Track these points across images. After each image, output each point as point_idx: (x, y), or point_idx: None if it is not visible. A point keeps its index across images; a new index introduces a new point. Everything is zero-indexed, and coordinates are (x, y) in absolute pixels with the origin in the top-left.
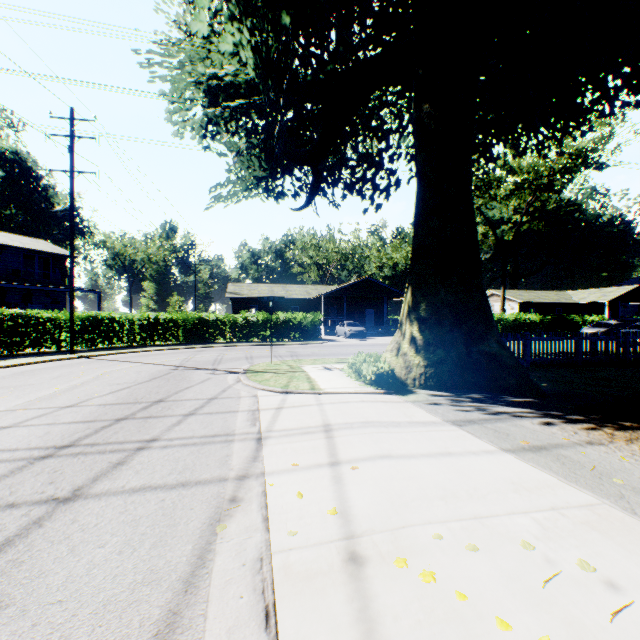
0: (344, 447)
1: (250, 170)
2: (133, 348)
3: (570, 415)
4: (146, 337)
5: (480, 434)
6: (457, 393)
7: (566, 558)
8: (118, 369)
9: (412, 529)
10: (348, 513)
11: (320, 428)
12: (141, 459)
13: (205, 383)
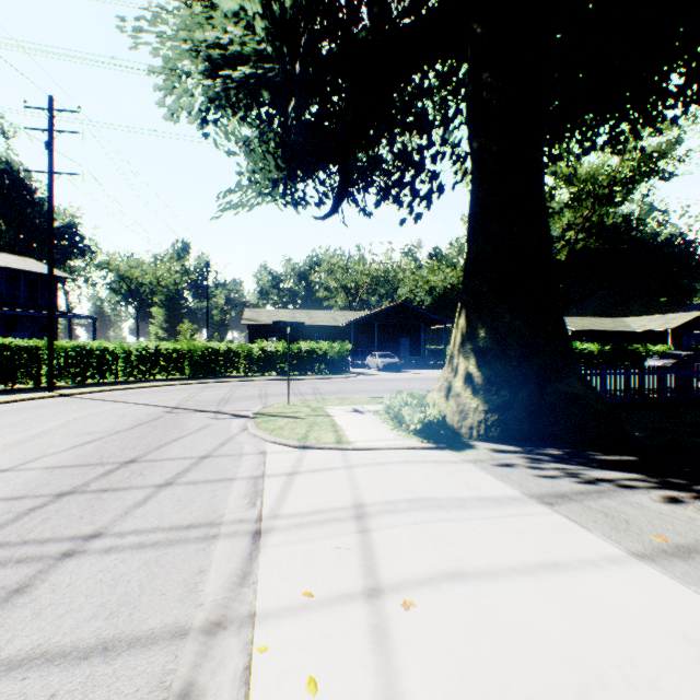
0: (387, 553)
1: (265, 171)
2: (128, 384)
3: (698, 484)
4: (145, 370)
5: (586, 521)
6: (529, 447)
7: None
8: (98, 412)
9: None
10: None
11: (349, 512)
12: (58, 580)
13: (201, 432)
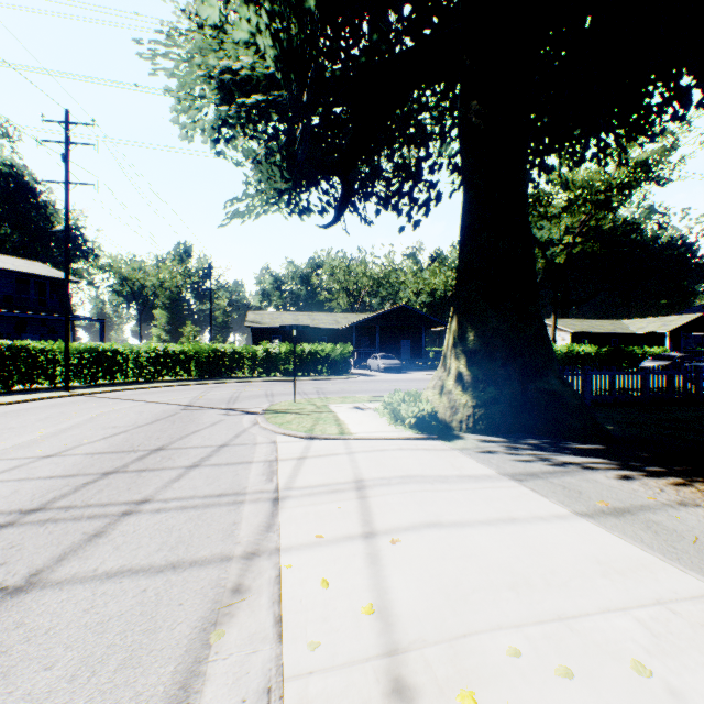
0: (381, 511)
1: (271, 181)
2: (138, 384)
3: (650, 466)
4: (154, 371)
5: (546, 492)
6: (511, 438)
7: (696, 687)
8: (117, 409)
9: (477, 639)
10: (389, 612)
11: (351, 485)
12: (125, 528)
13: (216, 426)
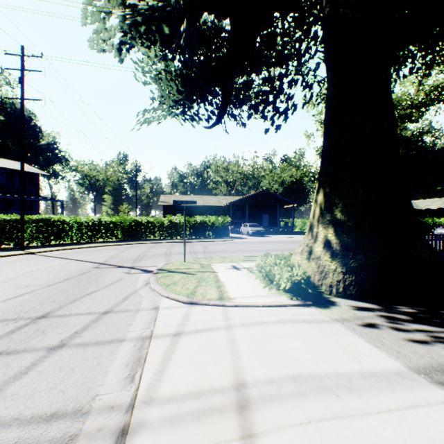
0: None
1: (169, 95)
2: (78, 244)
3: None
4: (91, 235)
5: None
6: (383, 305)
7: None
8: (45, 267)
9: None
10: None
11: (230, 396)
12: None
13: (113, 286)
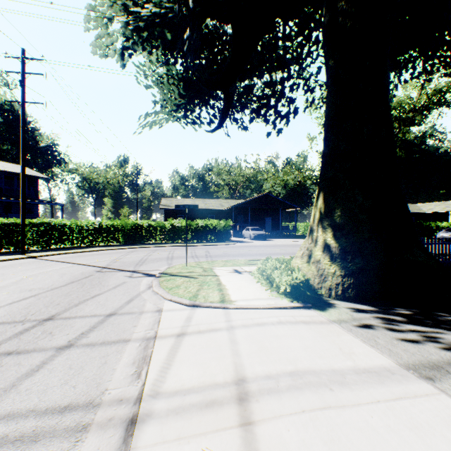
0: None
1: (171, 99)
2: (79, 248)
3: None
4: (92, 239)
5: None
6: (380, 307)
7: None
8: (47, 271)
9: None
10: None
11: (231, 390)
12: None
13: (116, 289)
